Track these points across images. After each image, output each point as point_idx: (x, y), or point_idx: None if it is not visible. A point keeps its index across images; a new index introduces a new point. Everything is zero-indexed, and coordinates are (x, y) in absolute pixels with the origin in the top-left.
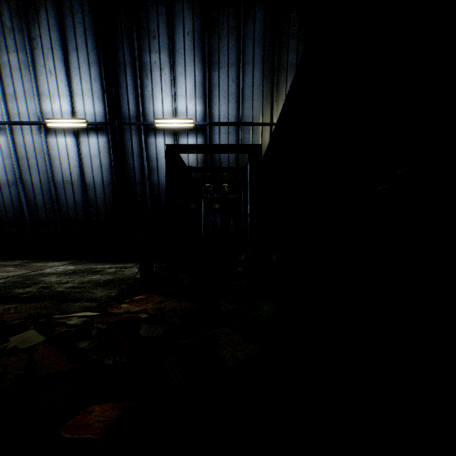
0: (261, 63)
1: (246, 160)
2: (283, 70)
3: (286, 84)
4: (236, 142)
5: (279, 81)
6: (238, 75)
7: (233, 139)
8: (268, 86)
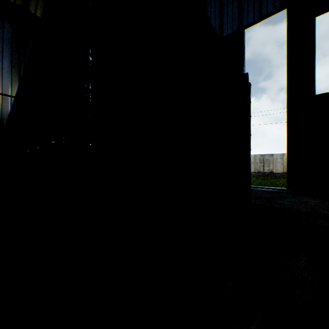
0: (11, 57)
1: None
2: None
3: None
4: None
5: None
6: None
7: None
8: (16, 73)
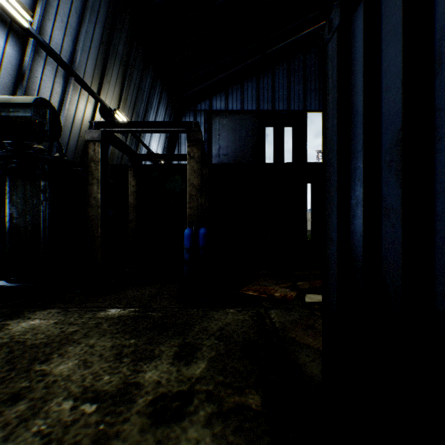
0: (103, 25)
1: (66, 127)
2: (114, 52)
3: (113, 68)
4: (62, 94)
5: (110, 60)
6: (83, 11)
7: (59, 88)
8: (102, 56)
